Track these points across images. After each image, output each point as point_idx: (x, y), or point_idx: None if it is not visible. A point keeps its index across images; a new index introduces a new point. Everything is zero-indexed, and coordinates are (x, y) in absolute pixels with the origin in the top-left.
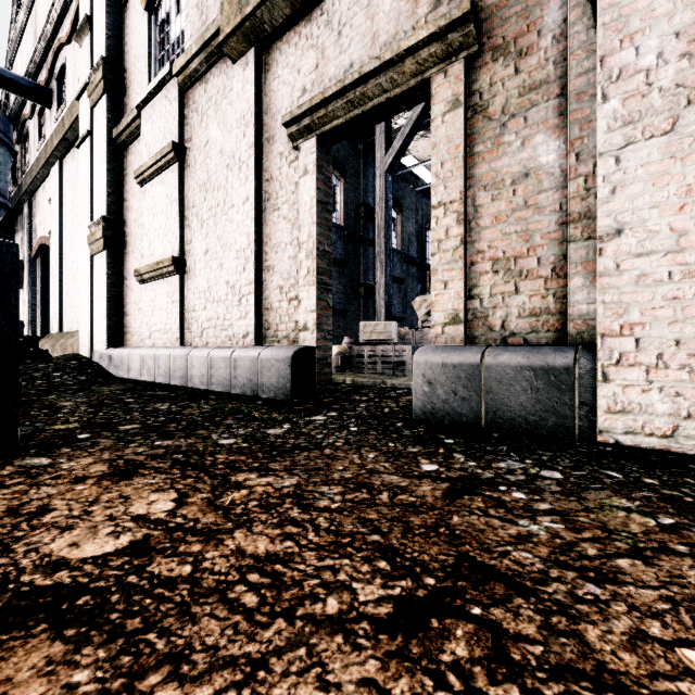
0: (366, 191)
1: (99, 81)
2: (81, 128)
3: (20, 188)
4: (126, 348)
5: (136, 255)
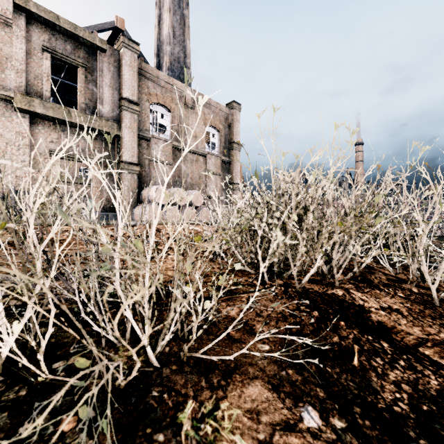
0: None
1: None
2: None
3: None
4: None
5: None
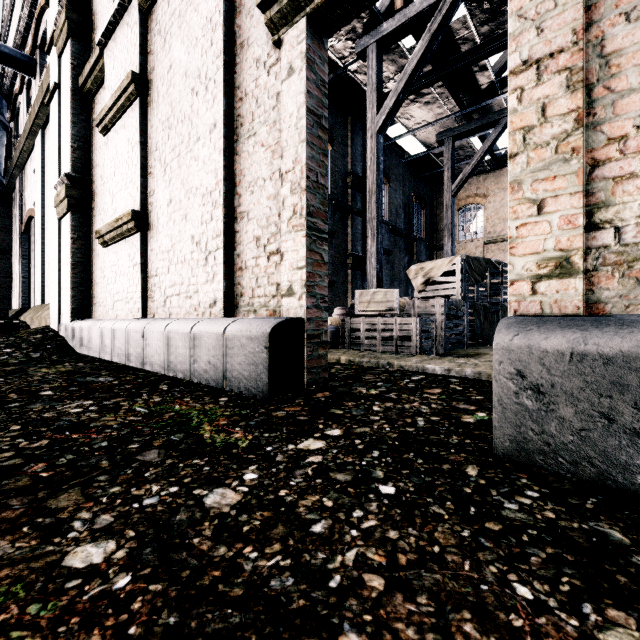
0: (354, 160)
1: (63, 24)
2: (51, 84)
3: (12, 163)
4: (88, 320)
5: (102, 216)
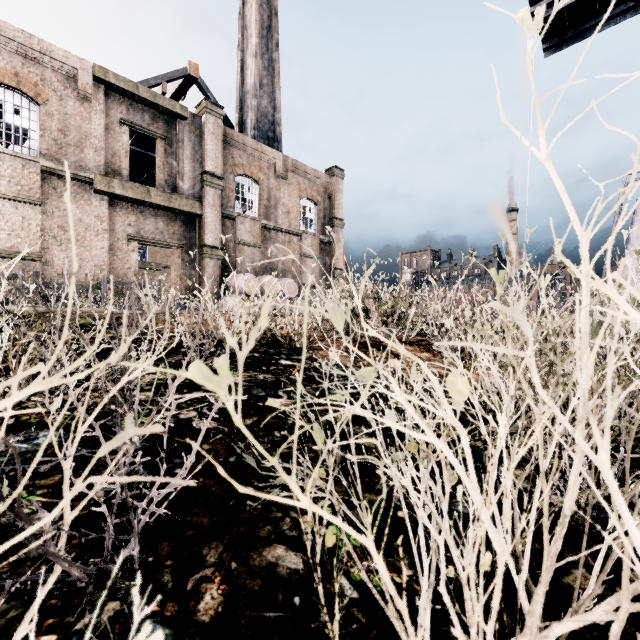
0: None
1: None
2: None
3: None
4: None
5: None
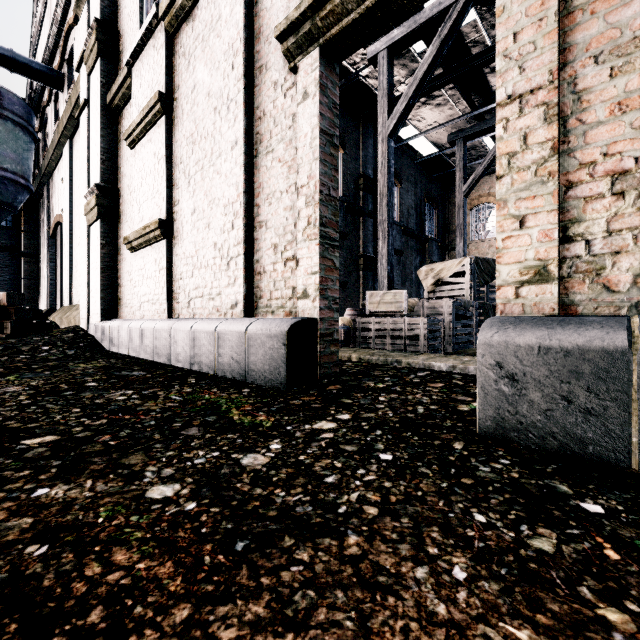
0: (365, 163)
1: (93, 45)
2: (81, 99)
3: (40, 171)
4: (117, 320)
5: (128, 223)
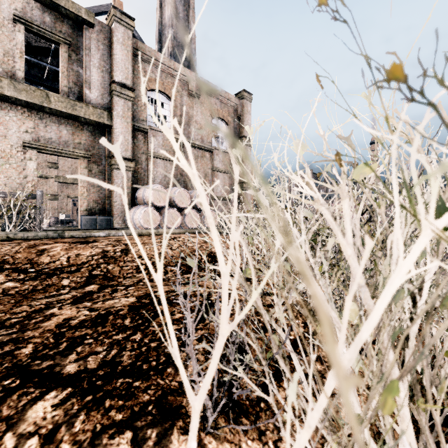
0: None
1: None
2: None
3: None
4: None
5: None
